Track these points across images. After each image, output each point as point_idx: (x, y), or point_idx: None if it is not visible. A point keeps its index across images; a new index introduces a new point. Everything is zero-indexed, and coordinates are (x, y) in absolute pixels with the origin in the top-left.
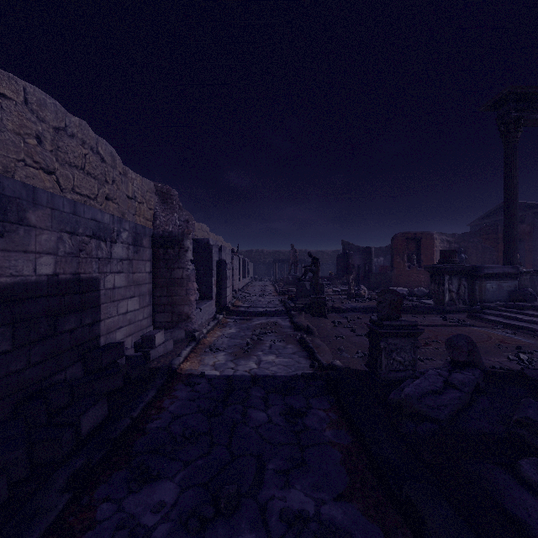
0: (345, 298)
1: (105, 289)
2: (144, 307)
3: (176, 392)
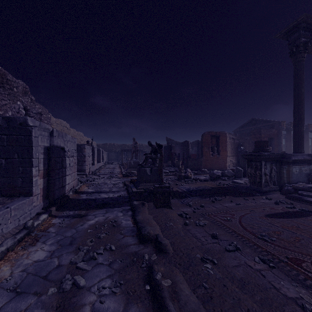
0: (175, 179)
1: None
2: None
3: None
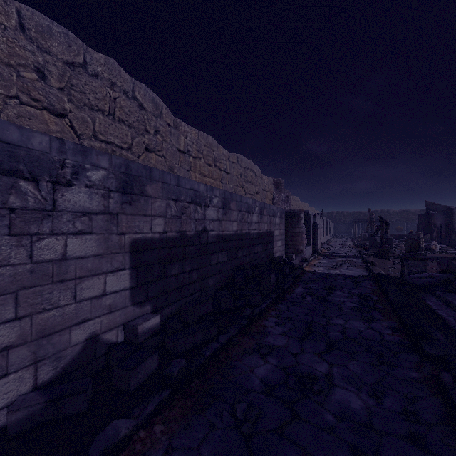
0: None
1: (274, 236)
2: (282, 245)
3: (306, 274)
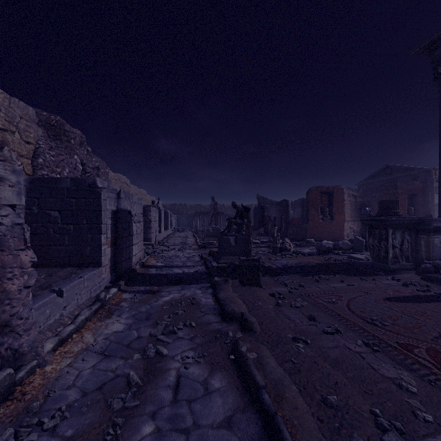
0: (268, 252)
1: None
2: None
3: None
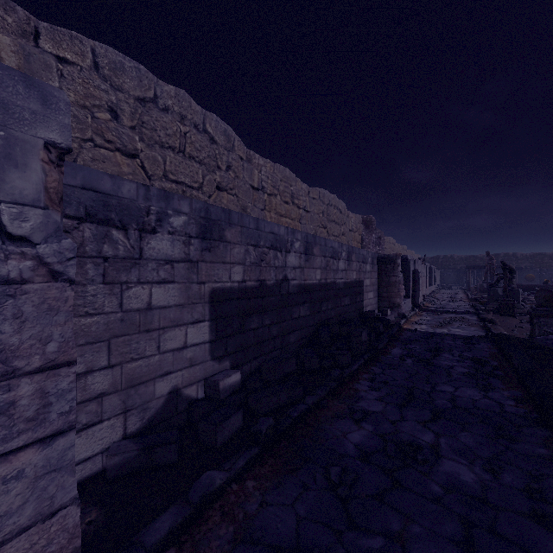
0: None
1: (364, 286)
2: (374, 297)
3: (405, 332)
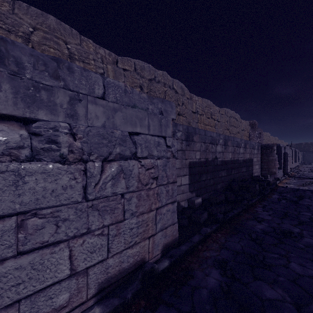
0: None
1: (253, 162)
2: (259, 168)
3: (279, 188)
